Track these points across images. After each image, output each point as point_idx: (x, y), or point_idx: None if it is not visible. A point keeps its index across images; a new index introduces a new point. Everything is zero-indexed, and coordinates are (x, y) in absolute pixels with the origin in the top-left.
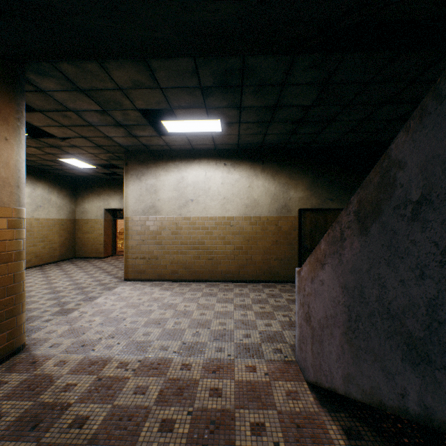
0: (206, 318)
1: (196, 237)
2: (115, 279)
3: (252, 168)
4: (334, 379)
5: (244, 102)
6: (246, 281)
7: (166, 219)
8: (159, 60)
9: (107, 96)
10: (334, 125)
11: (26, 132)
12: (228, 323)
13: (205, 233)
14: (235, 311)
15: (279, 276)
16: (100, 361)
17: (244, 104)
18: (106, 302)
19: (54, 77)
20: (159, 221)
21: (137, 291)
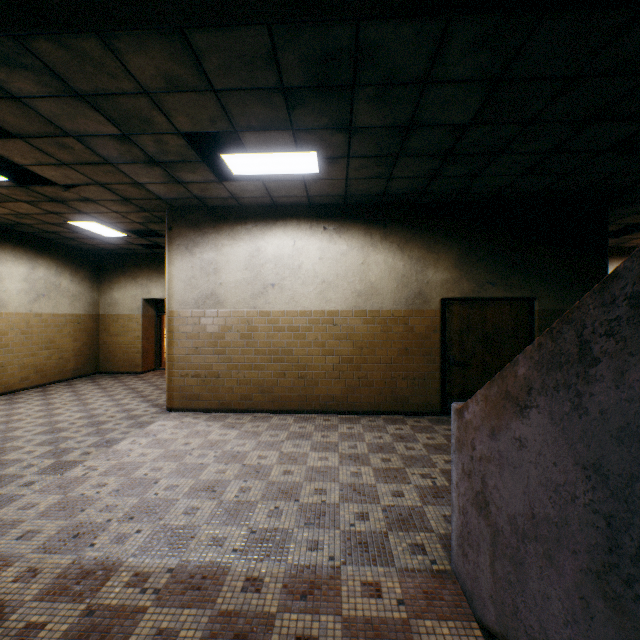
0: (293, 479)
1: (279, 344)
2: (153, 408)
3: (368, 234)
4: None
5: (356, 117)
6: (358, 412)
7: (232, 315)
8: (206, 31)
9: (126, 107)
10: (502, 160)
11: (13, 178)
12: (329, 491)
13: (294, 336)
14: (341, 467)
15: (410, 404)
16: (98, 570)
17: (357, 123)
18: (133, 448)
19: (28, 69)
20: (221, 318)
21: (185, 430)
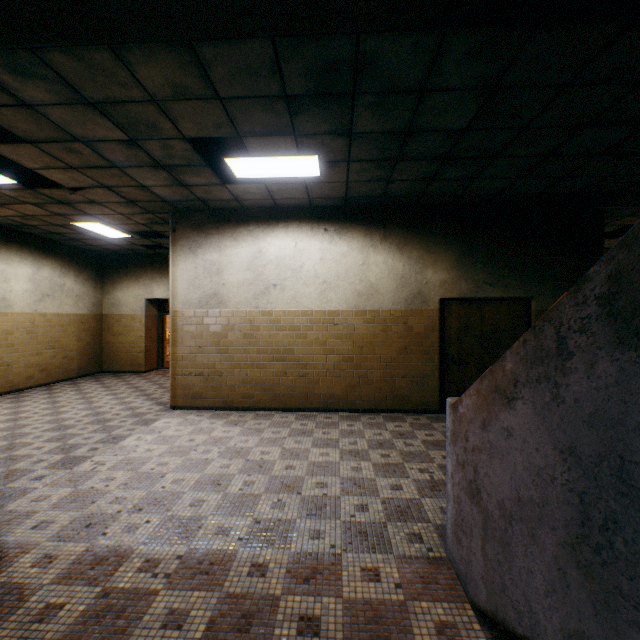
0: (295, 474)
1: (280, 343)
2: (157, 406)
3: (368, 235)
4: (541, 628)
5: (356, 123)
6: (358, 410)
7: (234, 315)
8: (213, 44)
9: (134, 114)
10: (499, 164)
11: (20, 181)
12: (330, 484)
13: (295, 335)
14: (341, 462)
15: (409, 402)
16: (111, 556)
17: (357, 128)
18: (139, 445)
19: (41, 79)
20: (224, 318)
21: (189, 427)
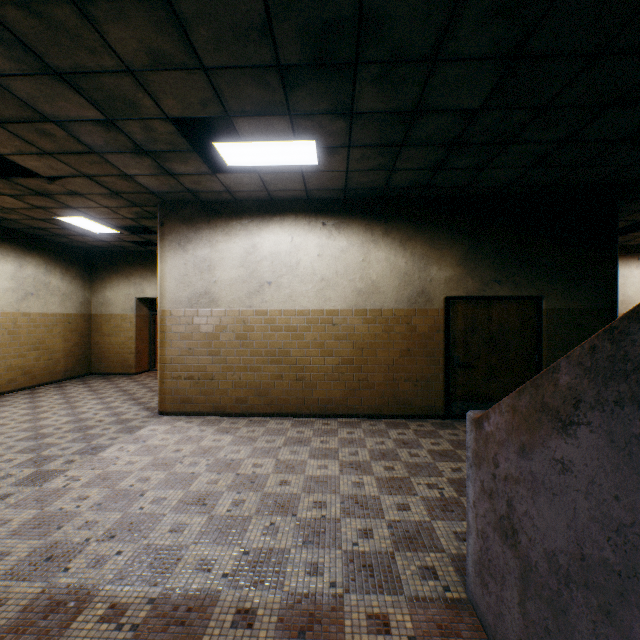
0: (290, 491)
1: (276, 344)
2: (144, 411)
3: (368, 230)
4: None
5: (358, 101)
6: (358, 415)
7: (227, 314)
8: None
9: (108, 88)
10: (511, 151)
11: None
12: (329, 503)
13: (292, 336)
14: (341, 477)
15: (412, 407)
16: (70, 601)
17: (359, 107)
18: (120, 456)
19: None
20: (215, 318)
21: (176, 435)
